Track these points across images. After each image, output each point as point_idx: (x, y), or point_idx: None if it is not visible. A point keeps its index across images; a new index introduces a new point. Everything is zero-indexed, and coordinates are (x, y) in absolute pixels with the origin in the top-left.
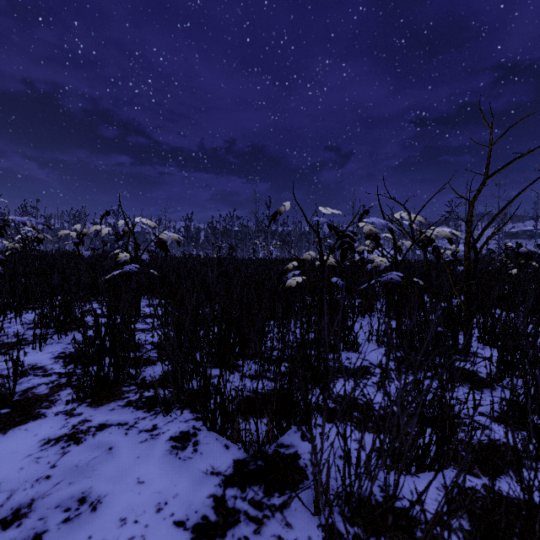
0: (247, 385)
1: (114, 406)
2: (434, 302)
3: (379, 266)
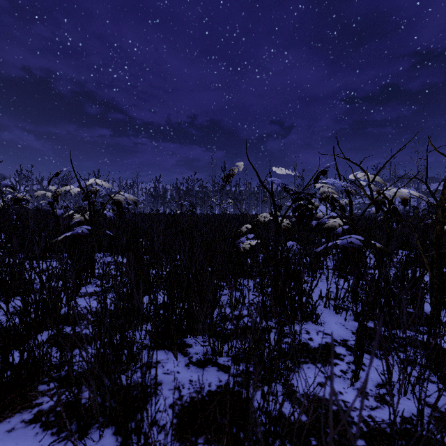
0: (193, 377)
1: (15, 422)
2: None
3: (331, 226)
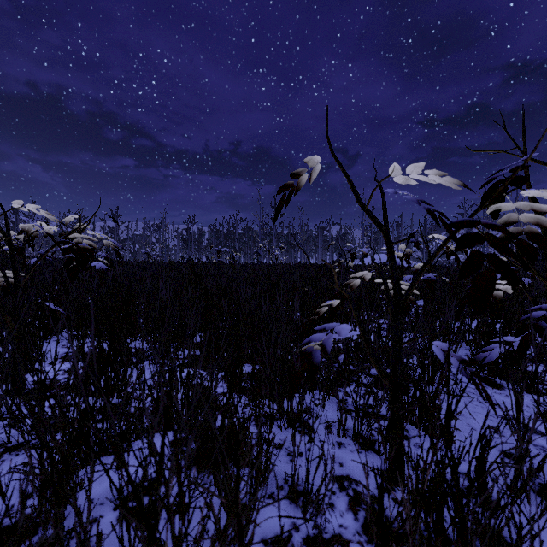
0: None
1: None
2: (543, 346)
3: None
